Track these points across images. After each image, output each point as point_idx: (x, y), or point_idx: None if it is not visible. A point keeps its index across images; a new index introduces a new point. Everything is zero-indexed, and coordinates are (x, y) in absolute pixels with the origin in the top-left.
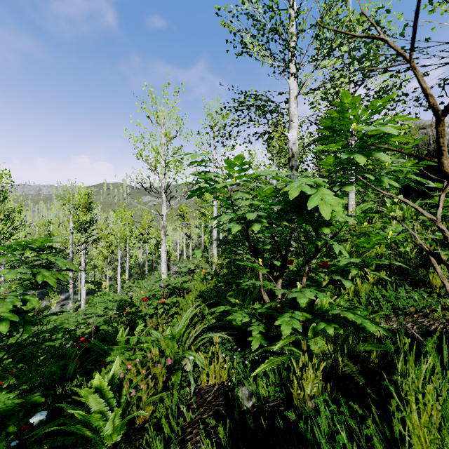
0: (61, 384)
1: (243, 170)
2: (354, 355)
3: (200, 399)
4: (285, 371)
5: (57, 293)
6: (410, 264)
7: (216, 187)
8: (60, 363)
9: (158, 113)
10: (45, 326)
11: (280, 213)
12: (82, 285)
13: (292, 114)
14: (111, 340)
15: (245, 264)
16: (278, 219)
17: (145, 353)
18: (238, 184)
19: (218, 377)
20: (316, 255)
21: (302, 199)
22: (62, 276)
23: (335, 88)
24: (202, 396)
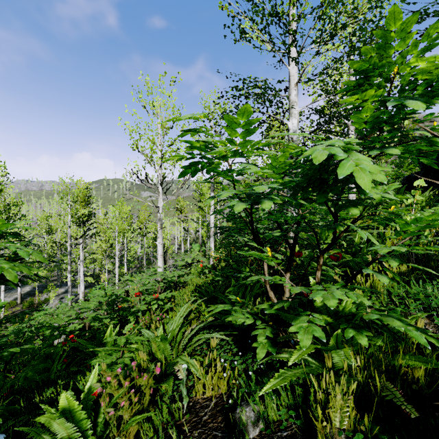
0: (37, 391)
1: (249, 134)
2: (392, 372)
3: (195, 417)
4: (300, 389)
5: (57, 286)
6: (433, 256)
7: (213, 162)
8: (39, 366)
9: (154, 102)
10: (42, 320)
11: (297, 188)
12: (81, 278)
13: (292, 101)
14: (99, 339)
15: (250, 254)
16: (292, 197)
17: (134, 356)
18: (241, 153)
19: (216, 389)
20: (333, 245)
21: (324, 170)
22: (29, 268)
23: (349, 56)
24: (197, 413)
